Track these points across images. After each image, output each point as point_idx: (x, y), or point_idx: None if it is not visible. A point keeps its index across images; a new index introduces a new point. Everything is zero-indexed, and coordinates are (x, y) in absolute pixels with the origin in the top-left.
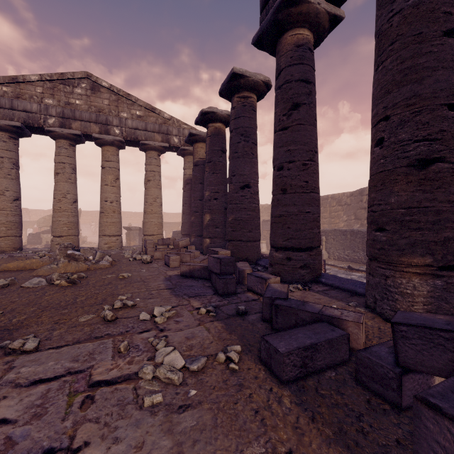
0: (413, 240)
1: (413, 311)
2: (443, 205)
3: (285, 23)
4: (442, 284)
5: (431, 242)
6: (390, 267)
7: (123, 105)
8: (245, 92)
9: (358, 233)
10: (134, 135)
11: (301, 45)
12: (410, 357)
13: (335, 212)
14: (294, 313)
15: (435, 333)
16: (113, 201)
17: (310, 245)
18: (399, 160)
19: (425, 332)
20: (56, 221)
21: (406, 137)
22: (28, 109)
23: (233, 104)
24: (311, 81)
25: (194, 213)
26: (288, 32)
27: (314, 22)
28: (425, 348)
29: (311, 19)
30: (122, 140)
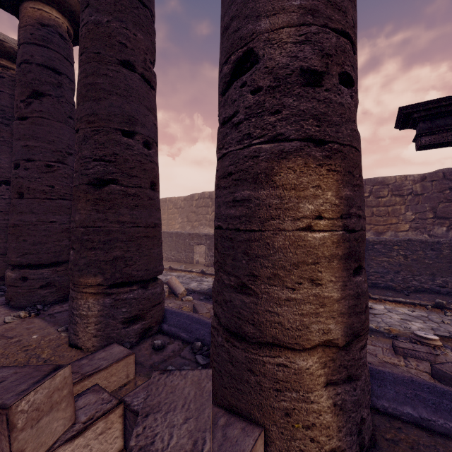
0: (89, 260)
1: (88, 333)
2: (113, 225)
3: None
4: (110, 301)
5: (102, 262)
6: (75, 289)
7: None
8: (2, 59)
9: (181, 235)
10: None
11: (47, 24)
12: None
13: (172, 214)
14: None
15: None
16: None
17: (55, 260)
18: (82, 177)
19: None
20: None
21: (88, 154)
22: None
23: None
24: (62, 72)
25: None
26: (29, 2)
27: (64, 6)
28: None
29: (59, 0)
30: None
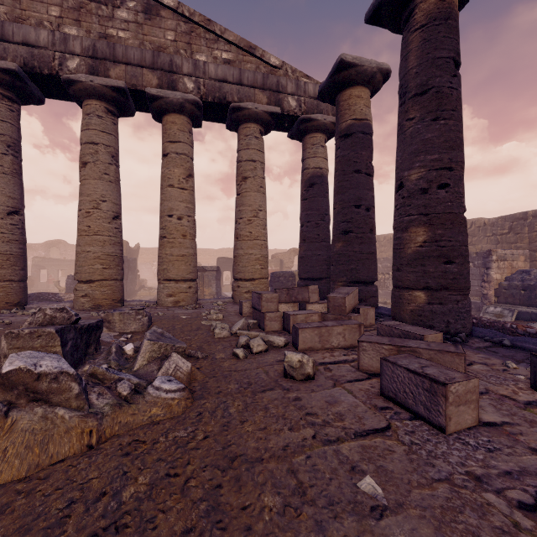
0: None
1: None
2: None
3: None
4: None
5: None
6: None
7: (199, 41)
8: None
9: None
10: (219, 92)
11: None
12: None
13: None
14: None
15: None
16: (183, 215)
17: None
18: None
19: None
20: (81, 253)
21: None
22: (32, 41)
23: None
24: None
25: (343, 235)
26: None
27: None
28: None
29: None
30: (198, 102)
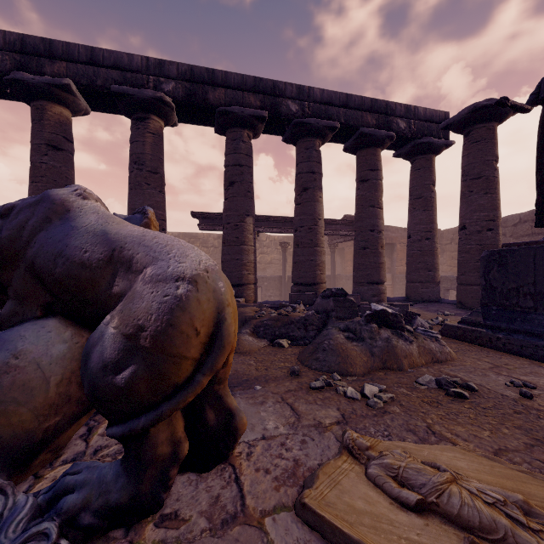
0: None
1: None
2: None
3: None
4: None
5: None
6: None
7: None
8: None
9: None
10: None
11: None
12: None
13: None
14: None
15: None
16: None
17: None
18: None
19: None
20: None
21: None
22: None
23: None
24: None
25: None
26: None
27: None
28: None
29: None
30: None
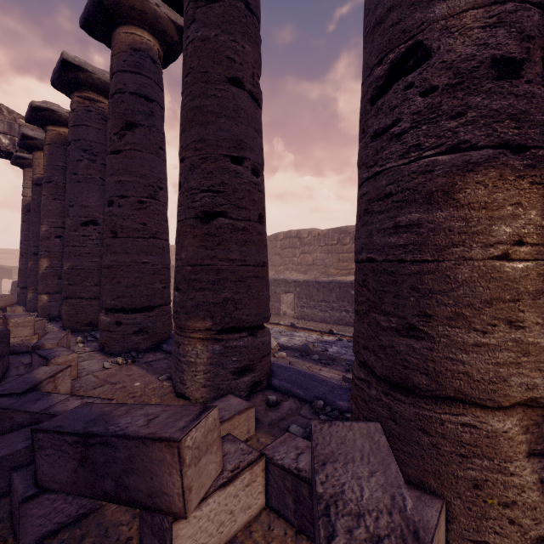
0: (197, 301)
1: (196, 382)
2: (222, 263)
3: (115, 12)
4: (220, 348)
5: (211, 304)
6: (181, 333)
7: None
8: (90, 92)
9: None
10: None
11: (139, 49)
12: (46, 473)
13: None
14: (9, 417)
15: (62, 438)
16: None
17: (148, 304)
18: (189, 210)
19: (56, 438)
20: None
21: (195, 185)
22: None
23: (72, 105)
24: (154, 100)
25: (34, 256)
26: (122, 27)
27: (156, 26)
28: (56, 459)
29: (151, 21)
30: None
